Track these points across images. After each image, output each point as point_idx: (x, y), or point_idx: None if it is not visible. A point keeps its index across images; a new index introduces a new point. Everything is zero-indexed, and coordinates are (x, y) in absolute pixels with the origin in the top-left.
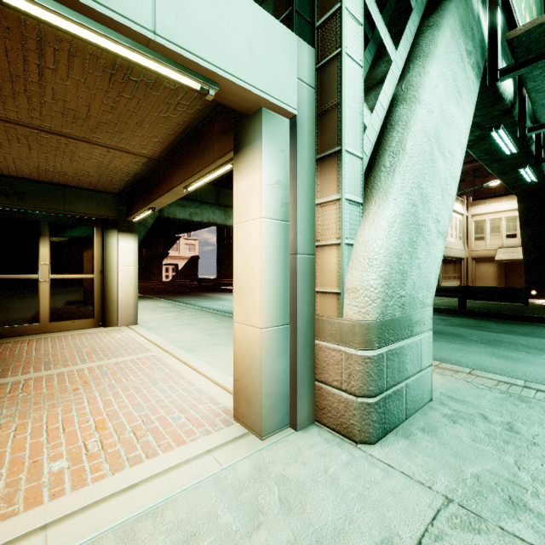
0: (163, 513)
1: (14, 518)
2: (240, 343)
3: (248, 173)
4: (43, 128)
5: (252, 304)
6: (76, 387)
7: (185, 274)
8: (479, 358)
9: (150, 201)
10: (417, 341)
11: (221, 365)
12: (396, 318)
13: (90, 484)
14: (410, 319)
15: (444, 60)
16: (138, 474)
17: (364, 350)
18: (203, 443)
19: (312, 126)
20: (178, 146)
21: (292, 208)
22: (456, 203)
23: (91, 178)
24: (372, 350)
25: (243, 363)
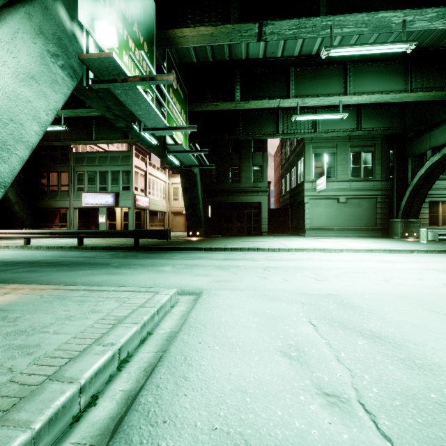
0: None
1: None
2: None
3: None
4: None
5: None
6: None
7: None
8: (95, 277)
9: None
10: None
11: None
12: None
13: None
14: None
15: (0, 46)
16: None
17: None
18: None
19: None
20: None
21: None
22: (160, 173)
23: None
24: None
25: None
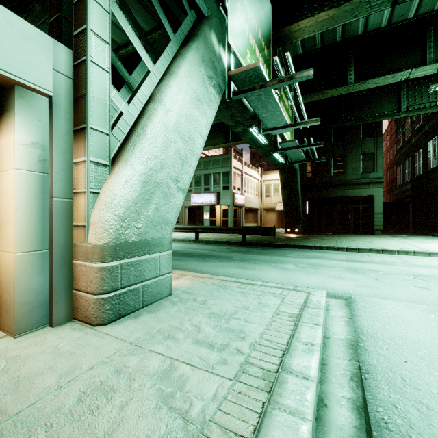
0: None
1: None
2: (2, 267)
3: (7, 133)
4: None
5: (9, 235)
6: None
7: None
8: (229, 269)
9: None
10: (155, 257)
11: None
12: (132, 242)
13: None
14: (147, 243)
15: (184, 79)
16: None
17: (99, 263)
18: None
19: (71, 106)
20: None
21: (50, 163)
22: (254, 172)
23: None
24: (105, 262)
25: (4, 282)
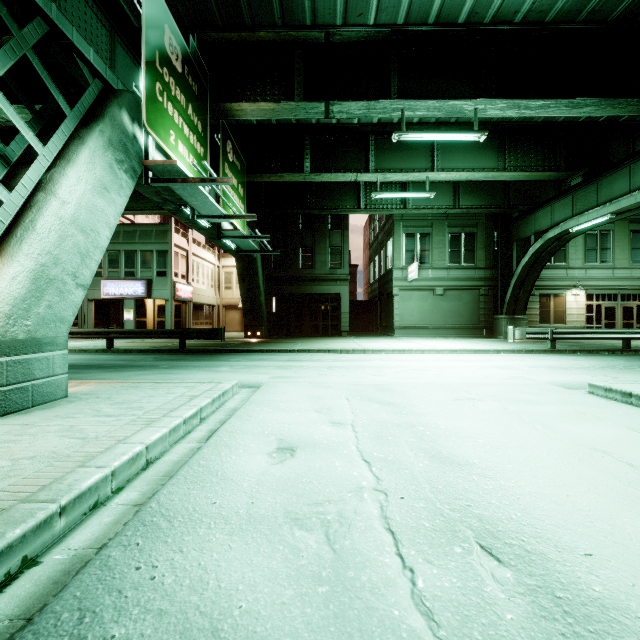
0: None
1: None
2: None
3: None
4: None
5: None
6: None
7: None
8: (150, 376)
9: None
10: (48, 356)
11: None
12: (20, 340)
13: None
14: (38, 341)
15: (85, 168)
16: None
17: None
18: None
19: None
20: None
21: None
22: (208, 253)
23: None
24: None
25: None
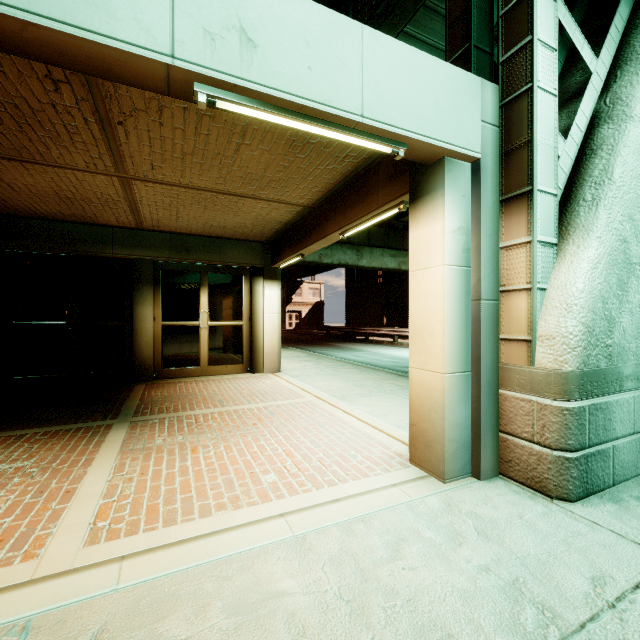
0: (371, 522)
1: (257, 506)
2: (418, 388)
3: (427, 221)
4: (222, 191)
5: (432, 350)
6: (254, 422)
7: (309, 322)
8: None
9: (300, 248)
10: (628, 399)
11: (380, 415)
12: (600, 370)
13: (302, 494)
14: (618, 372)
15: None
16: (338, 493)
17: (561, 401)
18: (387, 478)
19: (496, 166)
20: (335, 192)
21: (474, 253)
22: None
23: (246, 229)
24: (571, 401)
25: (421, 407)
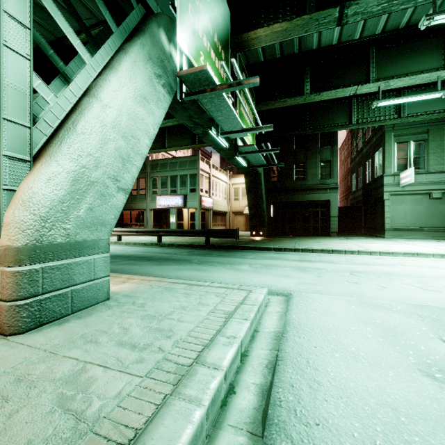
0: None
1: None
2: None
3: None
4: None
5: None
6: None
7: None
8: (184, 272)
9: None
10: (89, 260)
11: None
12: (57, 244)
13: None
14: (78, 245)
15: (126, 75)
16: None
17: (13, 267)
18: None
19: None
20: None
21: None
22: (222, 175)
23: None
24: (21, 266)
25: None
